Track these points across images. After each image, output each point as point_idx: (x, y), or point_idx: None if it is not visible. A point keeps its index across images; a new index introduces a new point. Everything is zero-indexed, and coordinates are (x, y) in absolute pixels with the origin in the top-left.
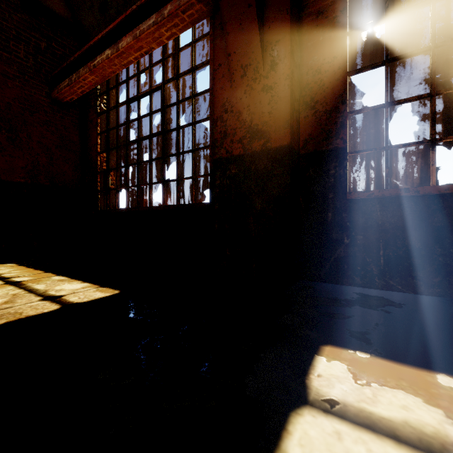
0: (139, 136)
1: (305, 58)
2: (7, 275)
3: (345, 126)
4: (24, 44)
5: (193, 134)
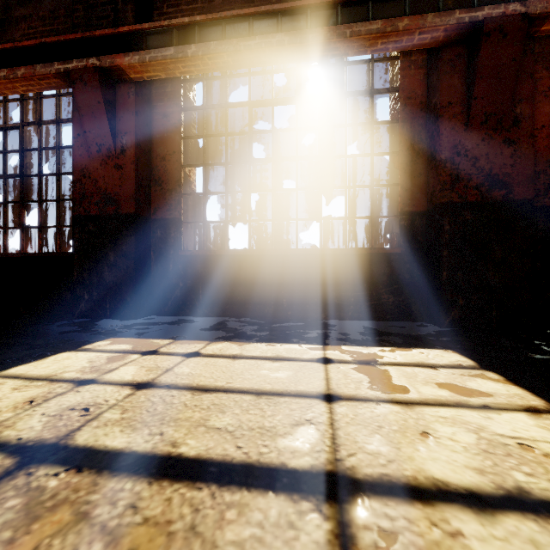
0: None
1: (155, 146)
2: None
3: (181, 203)
4: None
5: (58, 185)
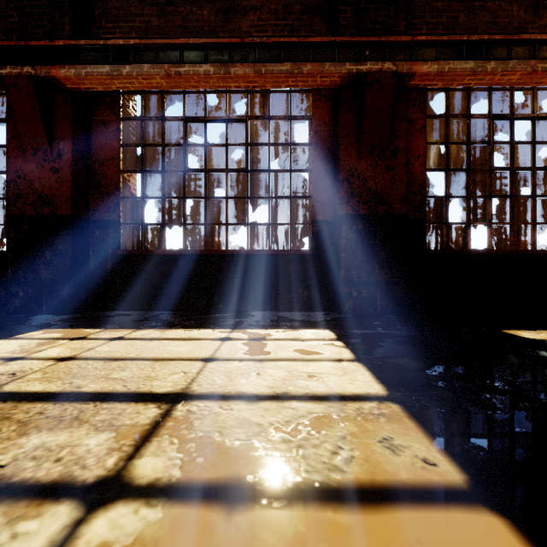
0: None
1: (94, 151)
2: None
3: (119, 206)
4: None
5: None
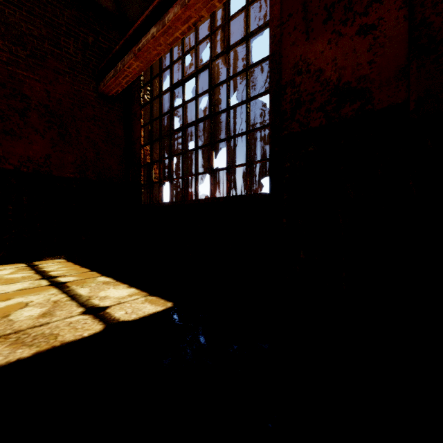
0: (183, 123)
1: None
2: (54, 273)
3: None
4: (73, 39)
5: (247, 113)
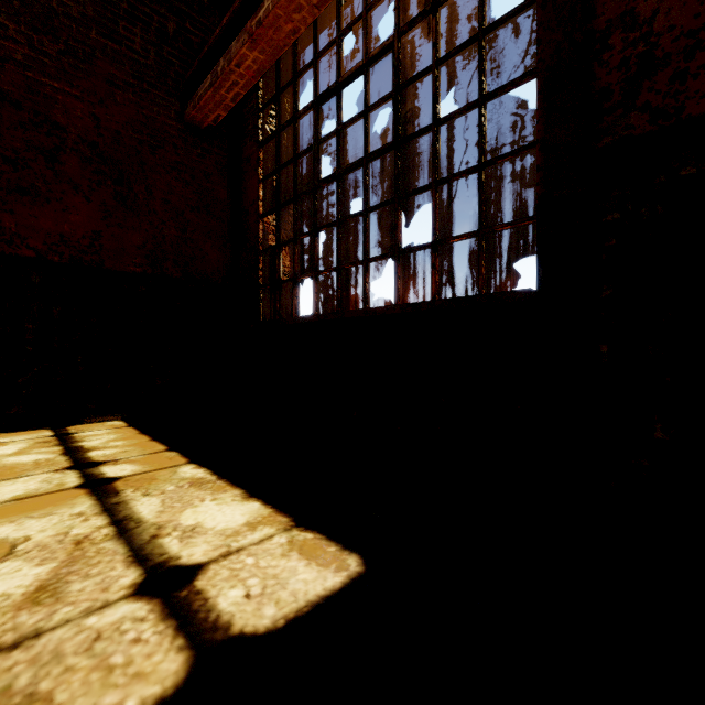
0: (339, 165)
1: None
2: (97, 455)
3: None
4: (141, 26)
5: (481, 127)
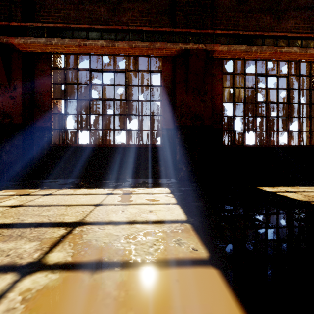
0: None
1: (36, 86)
2: None
3: (51, 118)
4: None
5: None
